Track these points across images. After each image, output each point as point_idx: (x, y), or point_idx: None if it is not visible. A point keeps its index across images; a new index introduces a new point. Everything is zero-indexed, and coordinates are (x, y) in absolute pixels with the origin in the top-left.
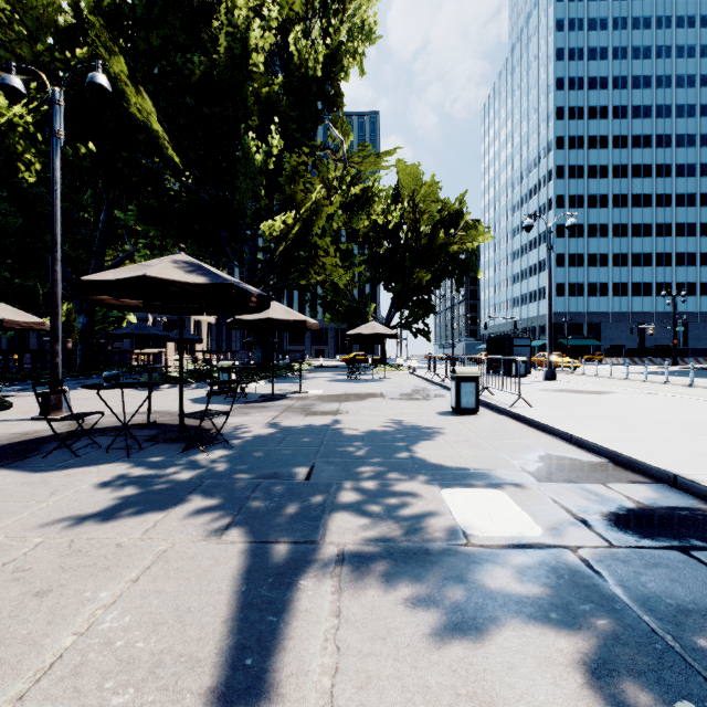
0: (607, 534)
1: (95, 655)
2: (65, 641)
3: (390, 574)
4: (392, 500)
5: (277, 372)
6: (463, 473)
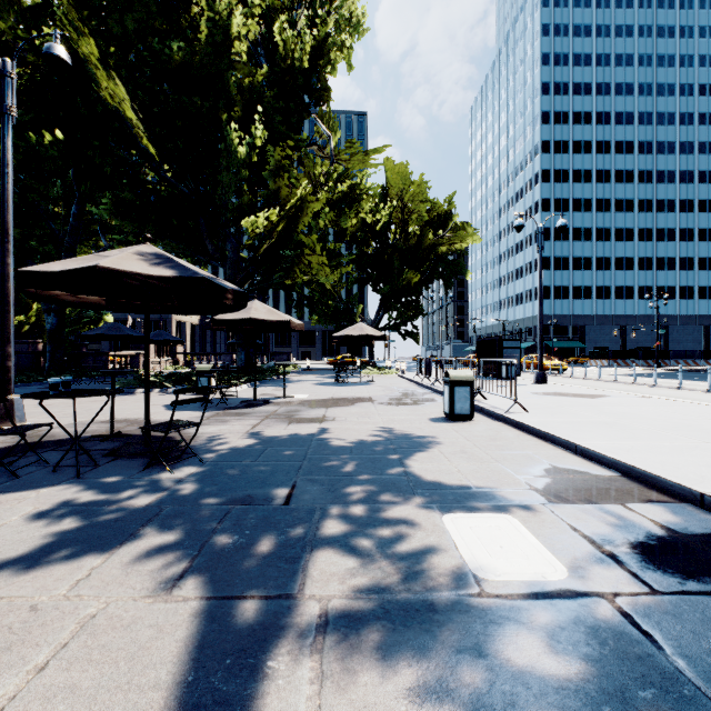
0: (643, 574)
1: None
2: None
3: (387, 646)
4: (386, 531)
5: (261, 375)
6: (465, 492)
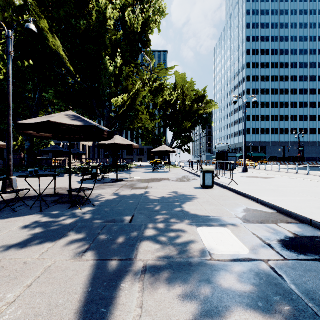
0: (281, 252)
1: None
2: None
3: (171, 279)
4: (172, 234)
5: (120, 168)
6: (207, 218)
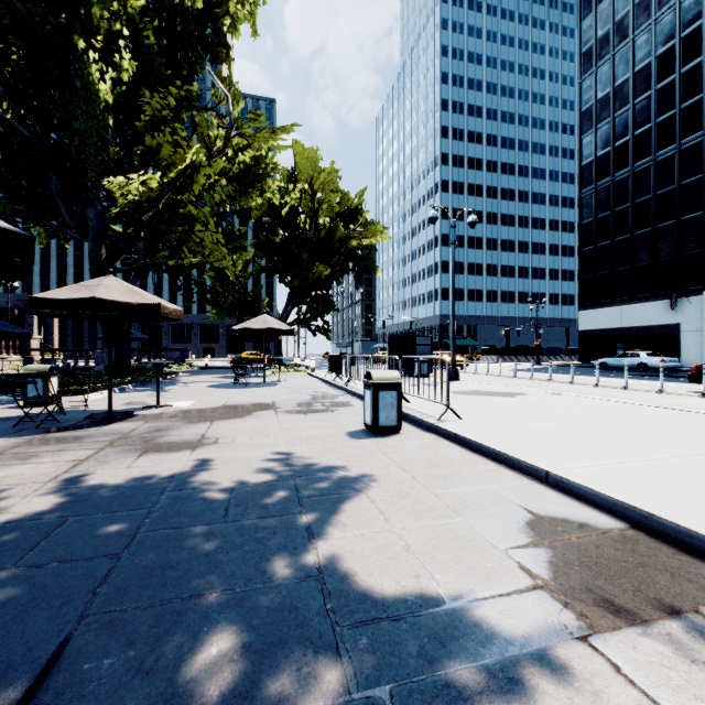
0: None
1: None
2: None
3: None
4: None
5: (138, 377)
6: (435, 620)
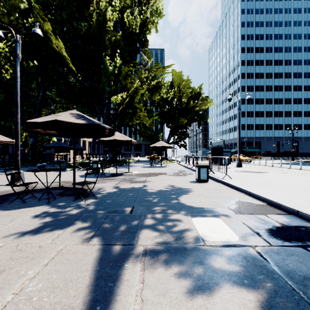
0: (268, 239)
1: (22, 305)
2: (8, 297)
3: (168, 261)
4: (169, 223)
5: (119, 163)
6: (201, 210)
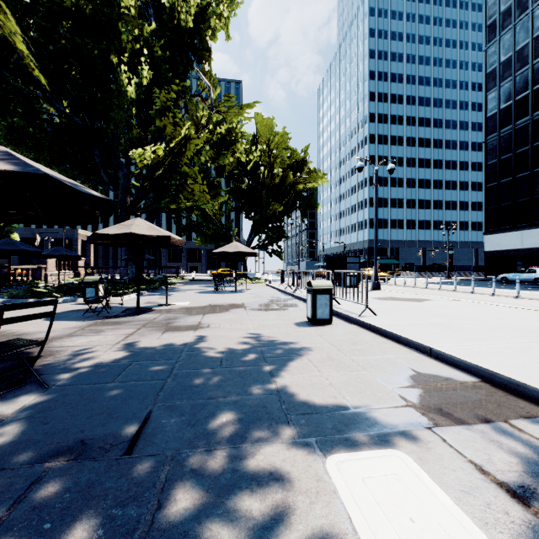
0: None
1: None
2: None
3: None
4: (256, 501)
5: (150, 286)
6: (343, 416)
